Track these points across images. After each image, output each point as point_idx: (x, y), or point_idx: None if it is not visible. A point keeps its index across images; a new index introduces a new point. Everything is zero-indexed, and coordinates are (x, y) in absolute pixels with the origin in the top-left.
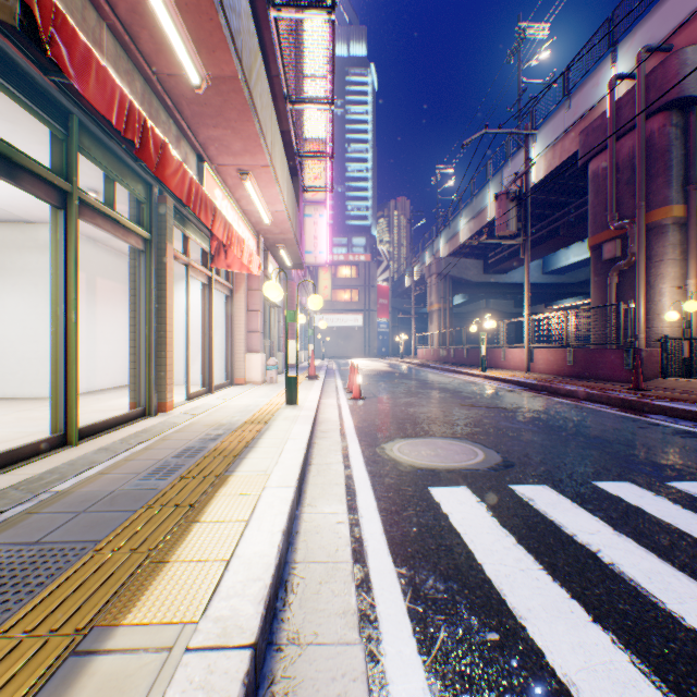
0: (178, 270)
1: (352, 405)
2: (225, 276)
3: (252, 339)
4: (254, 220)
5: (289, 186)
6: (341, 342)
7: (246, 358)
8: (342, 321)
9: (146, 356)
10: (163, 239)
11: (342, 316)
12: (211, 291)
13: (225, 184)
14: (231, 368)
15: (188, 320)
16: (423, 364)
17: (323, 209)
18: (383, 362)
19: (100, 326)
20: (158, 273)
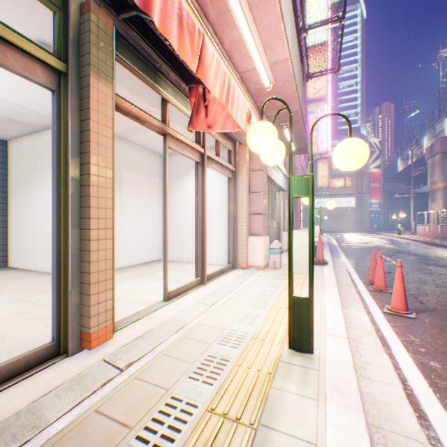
0: (190, 160)
1: (405, 338)
2: (227, 158)
3: (253, 221)
4: (252, 89)
5: (293, 37)
6: (335, 220)
7: (247, 241)
8: (336, 203)
9: (57, 259)
10: (86, 70)
11: (336, 199)
12: (203, 169)
13: (206, 19)
14: (232, 251)
15: (165, 202)
16: (433, 242)
17: (324, 104)
18: (379, 237)
19: (125, 211)
20: (81, 127)
